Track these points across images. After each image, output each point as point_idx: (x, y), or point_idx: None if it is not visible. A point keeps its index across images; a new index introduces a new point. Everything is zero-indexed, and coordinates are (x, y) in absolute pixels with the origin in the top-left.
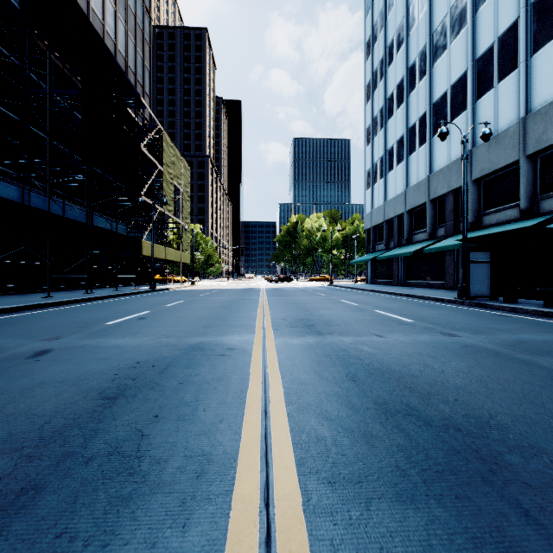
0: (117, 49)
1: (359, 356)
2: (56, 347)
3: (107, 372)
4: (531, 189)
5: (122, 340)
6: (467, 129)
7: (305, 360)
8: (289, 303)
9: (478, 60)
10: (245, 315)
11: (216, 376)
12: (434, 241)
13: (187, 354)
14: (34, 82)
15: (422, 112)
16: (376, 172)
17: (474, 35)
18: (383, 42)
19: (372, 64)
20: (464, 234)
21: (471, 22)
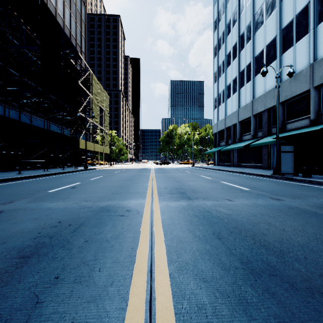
0: (64, 24)
1: (219, 216)
2: (6, 209)
3: (33, 231)
4: (317, 107)
5: (54, 204)
6: (276, 71)
7: (181, 220)
8: (169, 177)
9: (283, 29)
10: (140, 185)
11: (114, 234)
12: (255, 140)
13: (97, 215)
14: (12, 42)
15: (248, 62)
16: (220, 99)
17: (281, 14)
18: (224, 21)
19: (218, 34)
20: (277, 134)
21: (279, 7)
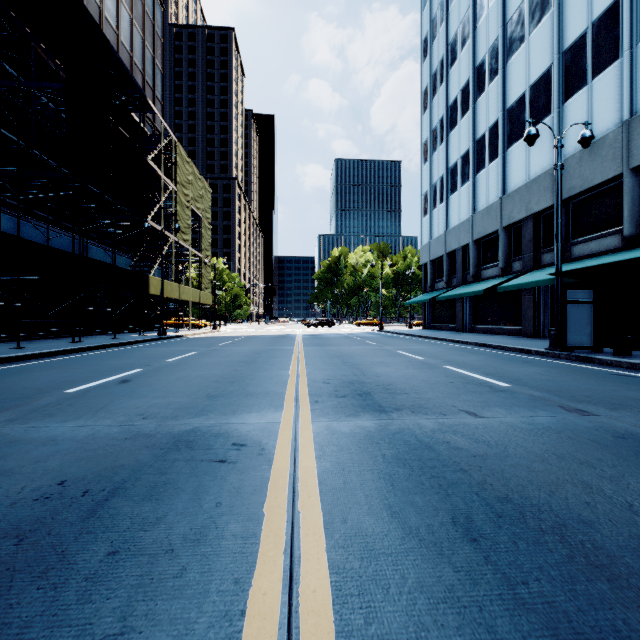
0: (119, 41)
1: (457, 462)
2: None
3: None
4: (637, 211)
5: (68, 426)
6: (552, 138)
7: (366, 475)
8: (332, 356)
9: (566, 52)
10: (272, 376)
11: (195, 525)
12: (509, 277)
13: (161, 459)
14: (6, 73)
15: (492, 120)
16: (435, 195)
17: (561, 22)
18: (443, 39)
19: (431, 65)
20: (558, 266)
21: (557, 6)
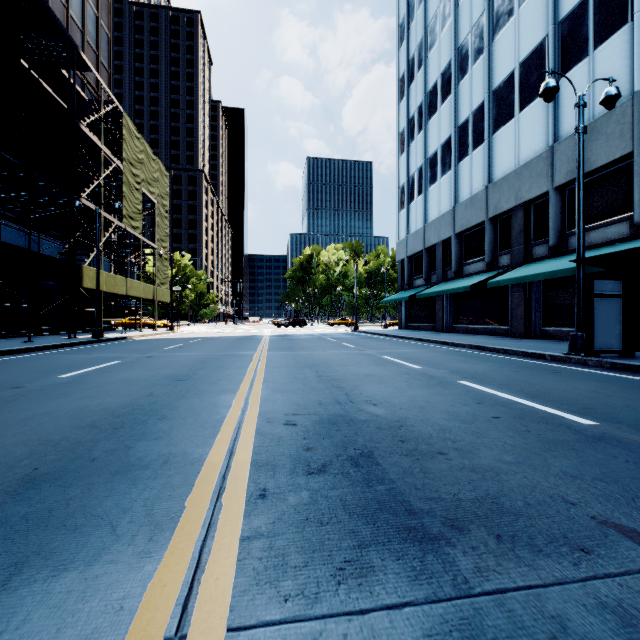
0: None
1: None
2: None
3: None
4: None
5: None
6: (546, 118)
7: None
8: (303, 366)
9: (562, 21)
10: (202, 408)
11: None
12: (496, 272)
13: None
14: None
15: (477, 104)
16: (412, 187)
17: None
18: (422, 21)
19: (408, 51)
20: (580, 252)
21: None
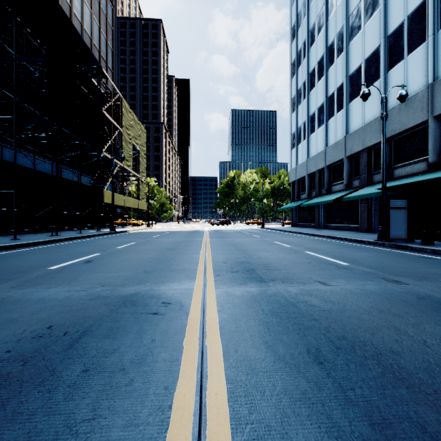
0: (83, 29)
1: (312, 314)
2: None
3: None
4: (438, 145)
5: (51, 291)
6: (380, 95)
7: (251, 322)
8: (229, 245)
9: (389, 36)
10: (188, 258)
11: (138, 354)
12: (350, 191)
13: (115, 312)
14: (6, 51)
15: (339, 83)
16: (300, 134)
17: (386, 16)
18: (306, 27)
19: (297, 45)
20: (383, 184)
21: (383, 5)
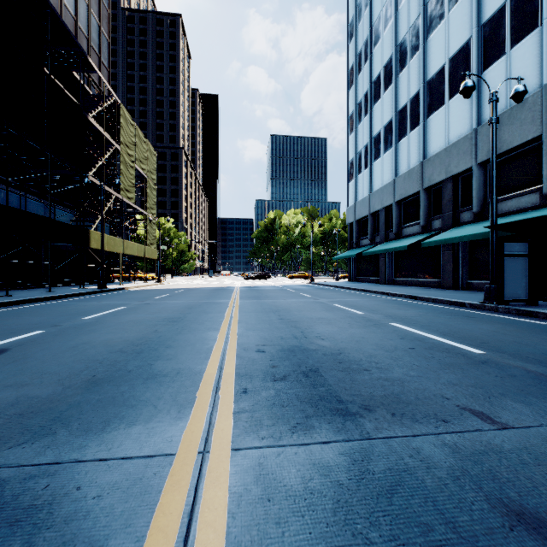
0: (62, 3)
1: None
2: None
3: None
4: None
5: None
6: (471, 105)
7: None
8: (268, 311)
9: (484, 24)
10: (196, 340)
11: None
12: (429, 234)
13: None
14: None
15: (413, 92)
16: (360, 162)
17: None
18: (368, 22)
19: (356, 46)
20: (493, 220)
21: None
